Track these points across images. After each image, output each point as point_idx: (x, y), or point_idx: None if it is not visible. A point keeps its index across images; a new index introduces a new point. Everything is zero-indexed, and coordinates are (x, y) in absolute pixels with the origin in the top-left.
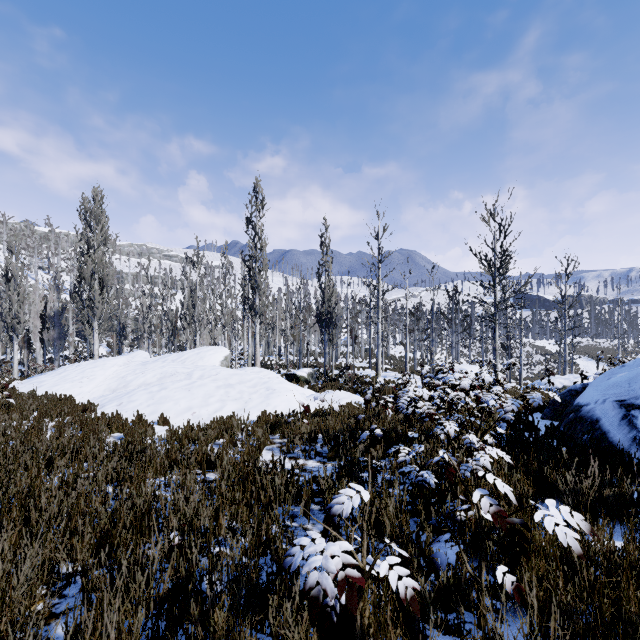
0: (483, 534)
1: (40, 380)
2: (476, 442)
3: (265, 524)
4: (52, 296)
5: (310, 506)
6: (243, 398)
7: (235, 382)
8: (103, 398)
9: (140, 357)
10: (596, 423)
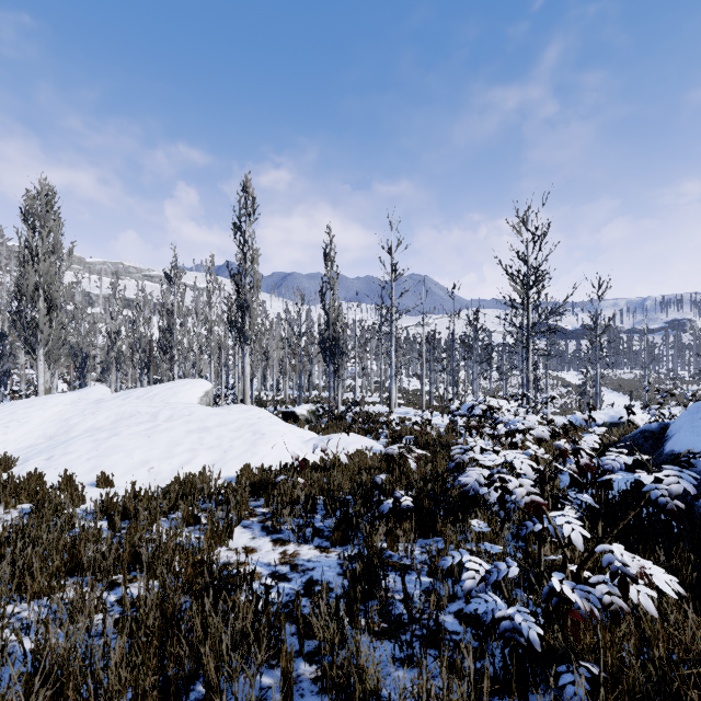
0: None
1: None
2: (632, 563)
3: None
4: None
5: (293, 693)
6: (222, 446)
7: (213, 424)
8: (31, 449)
9: (96, 393)
10: None
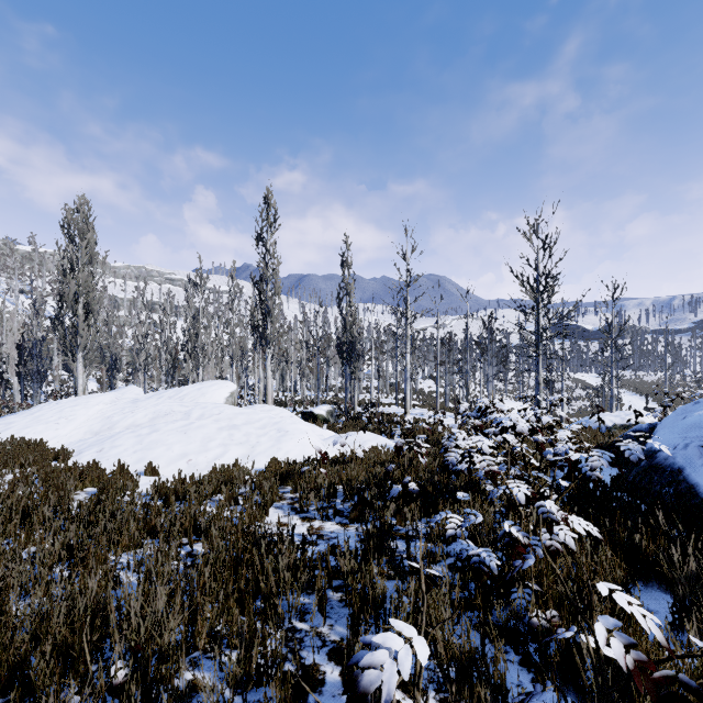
0: (606, 686)
1: (8, 421)
2: (556, 512)
3: (257, 646)
4: (30, 323)
5: (326, 600)
6: (250, 442)
7: (241, 422)
8: (82, 443)
9: (131, 393)
10: (679, 473)
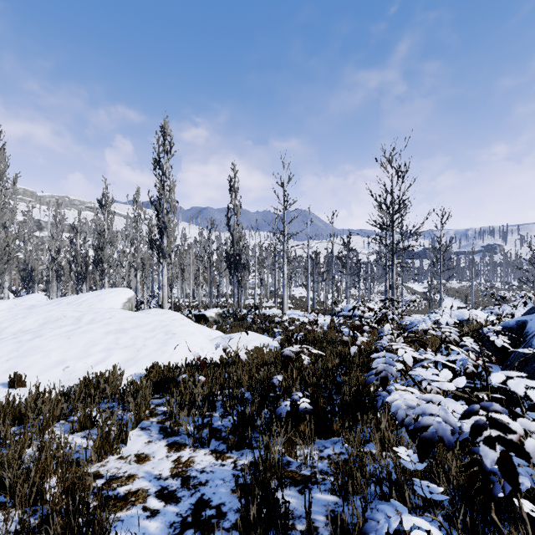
0: None
1: None
2: None
3: None
4: None
5: None
6: (136, 345)
7: (130, 326)
8: None
9: (32, 300)
10: None
